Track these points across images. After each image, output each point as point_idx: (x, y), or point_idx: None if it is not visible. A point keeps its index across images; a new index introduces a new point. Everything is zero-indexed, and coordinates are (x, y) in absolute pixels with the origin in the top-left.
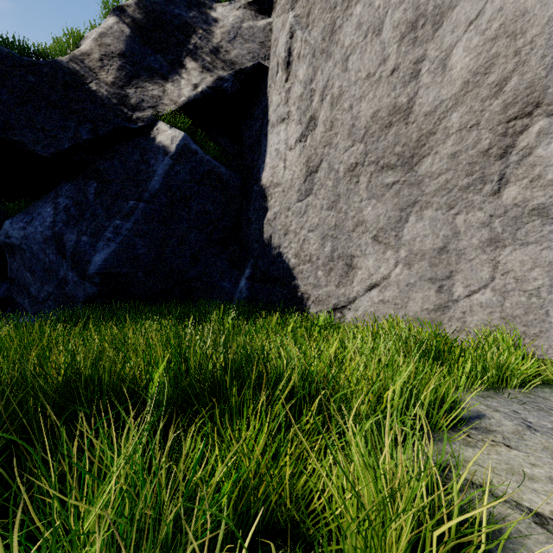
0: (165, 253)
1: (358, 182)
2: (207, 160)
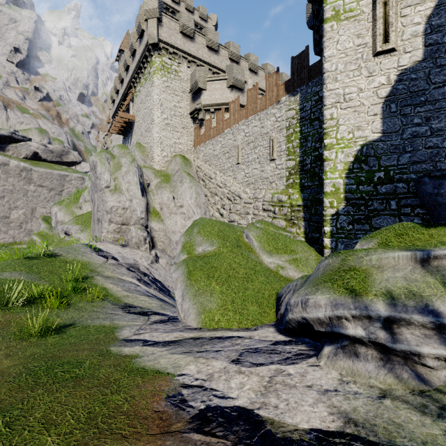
0: None
1: (0, 224)
2: None
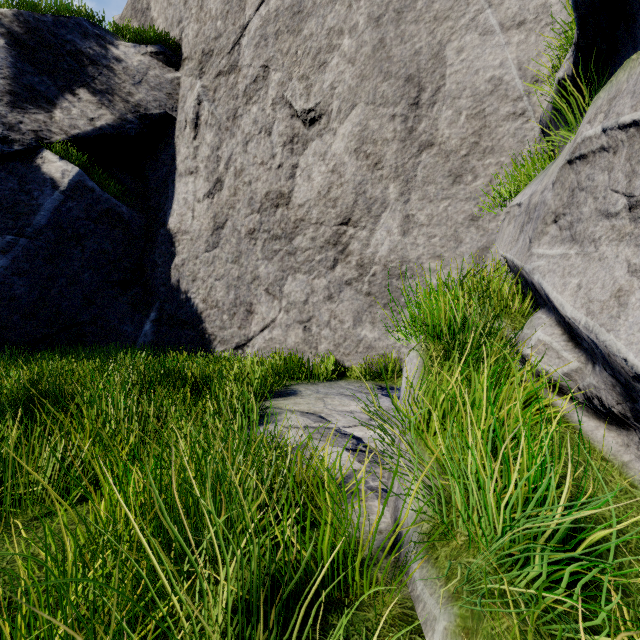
0: (50, 294)
1: (255, 244)
2: (106, 198)
